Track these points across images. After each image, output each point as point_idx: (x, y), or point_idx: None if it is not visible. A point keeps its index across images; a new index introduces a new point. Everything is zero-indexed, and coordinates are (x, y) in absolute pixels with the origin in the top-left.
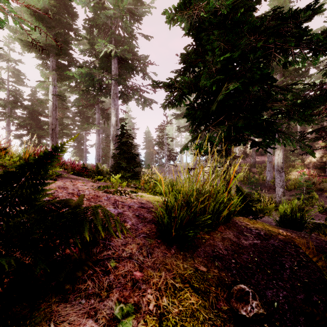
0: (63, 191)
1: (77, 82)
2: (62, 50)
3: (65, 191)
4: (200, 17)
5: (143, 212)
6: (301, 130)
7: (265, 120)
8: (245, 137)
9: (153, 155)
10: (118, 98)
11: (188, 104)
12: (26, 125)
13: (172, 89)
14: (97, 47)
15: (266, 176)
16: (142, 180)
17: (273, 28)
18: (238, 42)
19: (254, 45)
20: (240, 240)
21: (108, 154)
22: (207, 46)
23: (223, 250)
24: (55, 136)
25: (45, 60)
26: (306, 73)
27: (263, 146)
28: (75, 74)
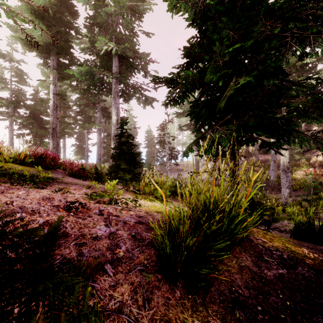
0: (47, 204)
1: (78, 81)
2: (62, 49)
3: (49, 204)
4: (206, 4)
5: (141, 231)
6: (305, 128)
7: (280, 118)
8: (254, 137)
9: (154, 154)
10: (119, 97)
11: (192, 101)
12: (28, 125)
13: (175, 85)
14: (98, 45)
15: (270, 175)
16: (142, 183)
17: (292, 11)
18: (252, 28)
19: (268, 34)
20: (261, 269)
21: (109, 153)
22: (214, 36)
23: (242, 289)
24: (56, 135)
25: (46, 59)
26: (314, 69)
27: (274, 147)
28: (76, 73)
